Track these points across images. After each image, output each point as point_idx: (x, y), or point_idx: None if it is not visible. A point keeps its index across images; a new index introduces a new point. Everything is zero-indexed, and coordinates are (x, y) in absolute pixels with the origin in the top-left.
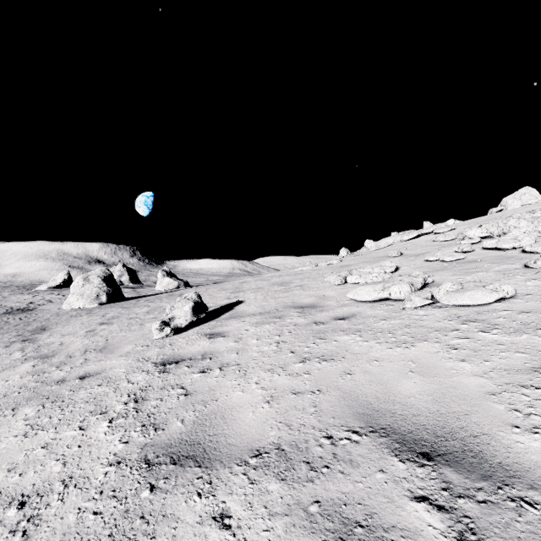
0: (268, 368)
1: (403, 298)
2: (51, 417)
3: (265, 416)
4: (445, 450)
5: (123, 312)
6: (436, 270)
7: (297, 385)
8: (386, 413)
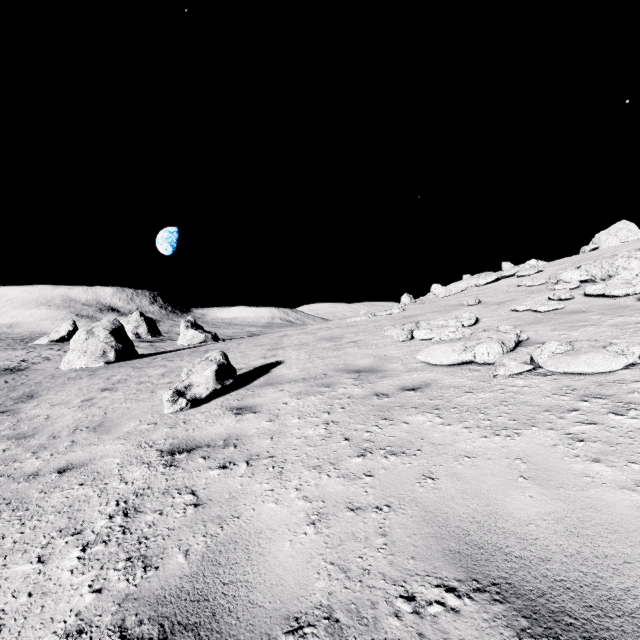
0: (313, 465)
1: (492, 362)
2: (4, 536)
3: (308, 550)
4: (610, 639)
5: (133, 374)
6: (529, 322)
7: (355, 495)
8: (496, 554)
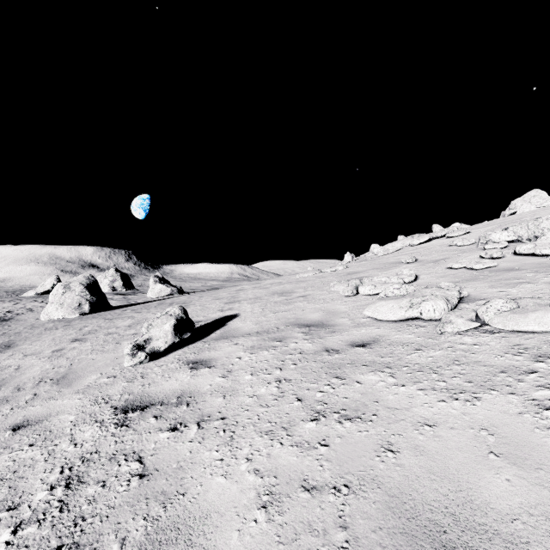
0: (265, 429)
1: (438, 318)
2: None
3: (258, 545)
4: None
5: (103, 325)
6: (466, 279)
7: (309, 470)
8: None
